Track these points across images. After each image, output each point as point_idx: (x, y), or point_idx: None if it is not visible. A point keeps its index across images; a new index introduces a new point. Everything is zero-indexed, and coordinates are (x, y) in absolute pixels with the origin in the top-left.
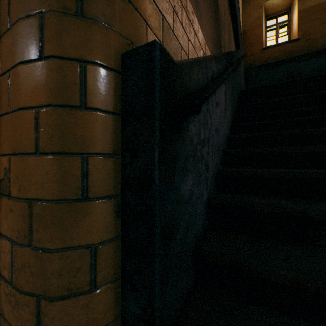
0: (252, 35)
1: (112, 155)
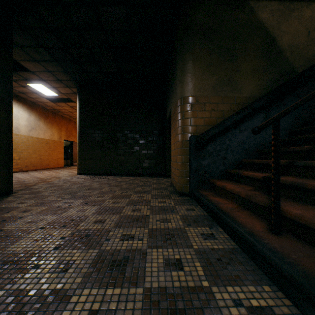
0: None
1: (187, 155)
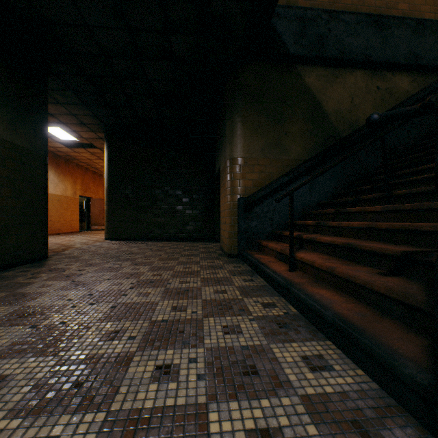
0: None
1: (236, 217)
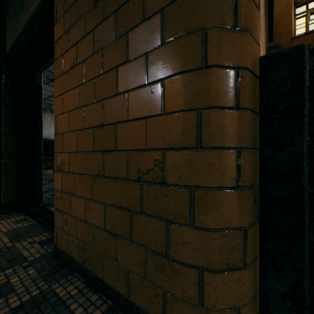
0: (280, 25)
1: (252, 149)
